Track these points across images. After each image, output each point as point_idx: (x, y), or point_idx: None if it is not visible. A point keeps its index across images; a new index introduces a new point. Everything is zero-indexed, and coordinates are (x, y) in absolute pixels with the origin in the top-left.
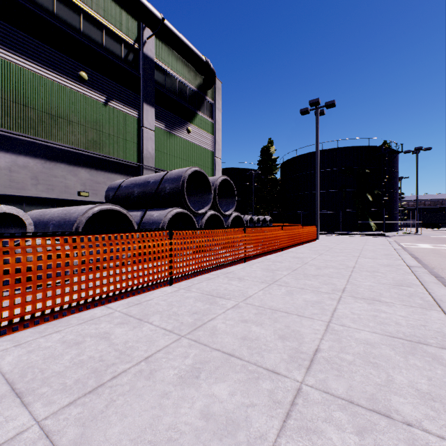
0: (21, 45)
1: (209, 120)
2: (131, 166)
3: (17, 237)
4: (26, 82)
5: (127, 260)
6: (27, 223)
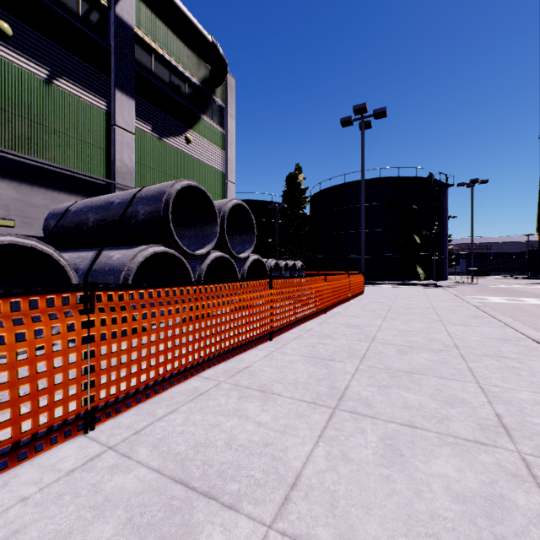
0: None
1: (218, 129)
2: (95, 184)
3: None
4: None
5: None
6: None
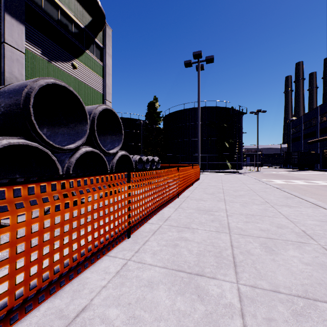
0: None
1: (99, 63)
2: None
3: None
4: None
5: None
6: None
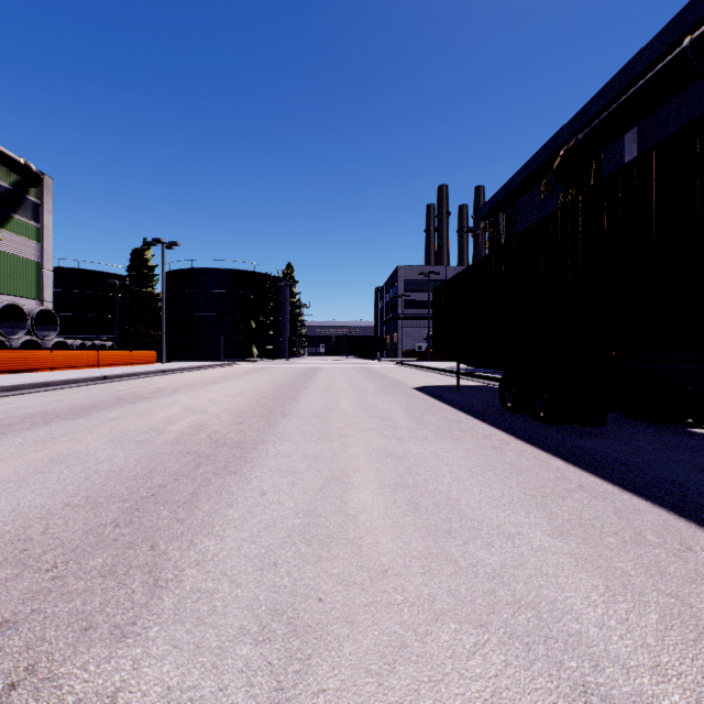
0: None
1: (33, 224)
2: None
3: None
4: None
5: None
6: None
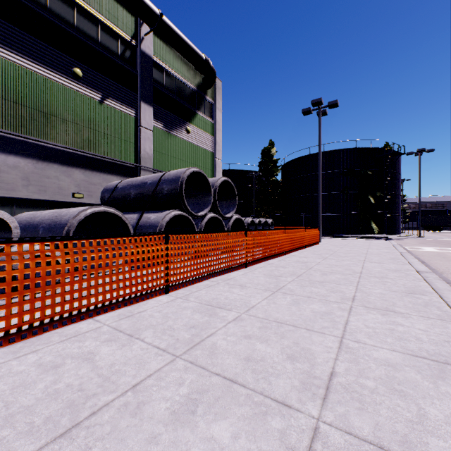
0: (11, 39)
1: (209, 120)
2: (128, 167)
3: None
4: (16, 78)
5: (118, 267)
6: (12, 226)
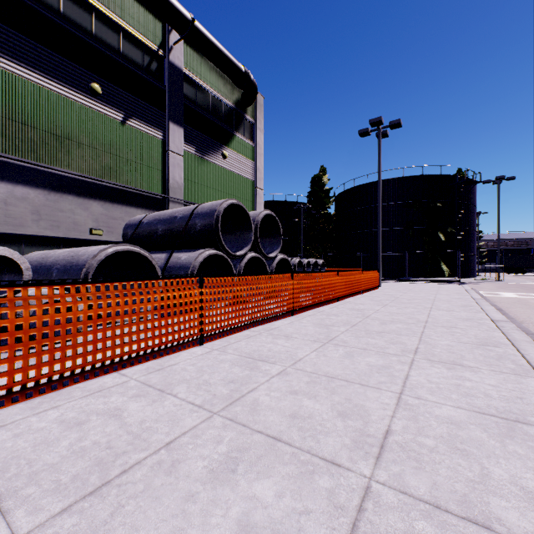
0: (19, 50)
1: (249, 143)
2: (154, 199)
3: (2, 286)
4: (25, 95)
5: (147, 314)
6: (23, 268)
